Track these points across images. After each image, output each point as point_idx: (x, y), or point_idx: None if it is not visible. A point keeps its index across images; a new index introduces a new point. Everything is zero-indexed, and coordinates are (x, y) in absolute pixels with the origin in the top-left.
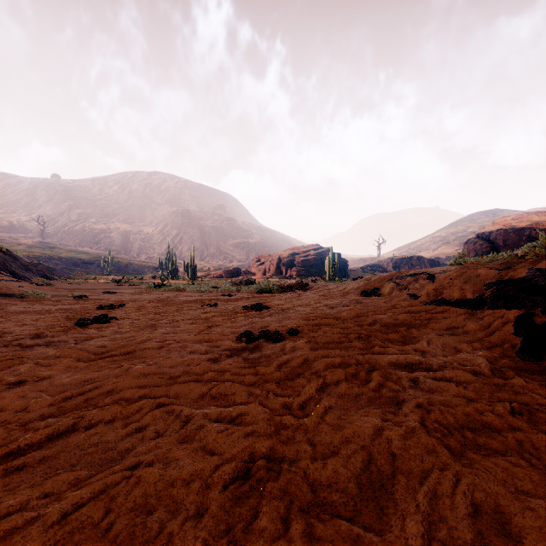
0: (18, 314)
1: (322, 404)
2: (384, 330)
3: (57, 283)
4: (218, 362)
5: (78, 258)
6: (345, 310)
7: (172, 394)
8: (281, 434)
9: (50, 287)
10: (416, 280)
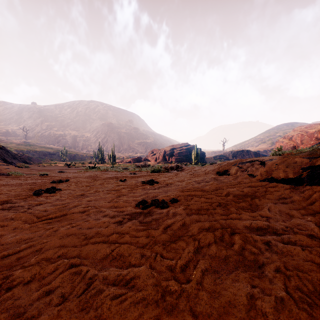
0: (0, 186)
1: (199, 269)
2: (236, 200)
3: (32, 166)
4: (122, 224)
5: (46, 151)
6: (208, 184)
7: (84, 254)
8: (167, 302)
9: (27, 168)
10: (252, 165)
